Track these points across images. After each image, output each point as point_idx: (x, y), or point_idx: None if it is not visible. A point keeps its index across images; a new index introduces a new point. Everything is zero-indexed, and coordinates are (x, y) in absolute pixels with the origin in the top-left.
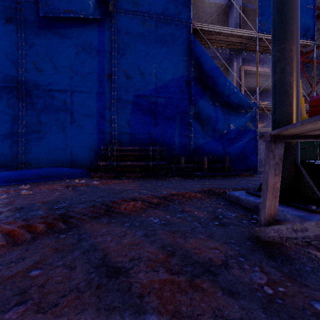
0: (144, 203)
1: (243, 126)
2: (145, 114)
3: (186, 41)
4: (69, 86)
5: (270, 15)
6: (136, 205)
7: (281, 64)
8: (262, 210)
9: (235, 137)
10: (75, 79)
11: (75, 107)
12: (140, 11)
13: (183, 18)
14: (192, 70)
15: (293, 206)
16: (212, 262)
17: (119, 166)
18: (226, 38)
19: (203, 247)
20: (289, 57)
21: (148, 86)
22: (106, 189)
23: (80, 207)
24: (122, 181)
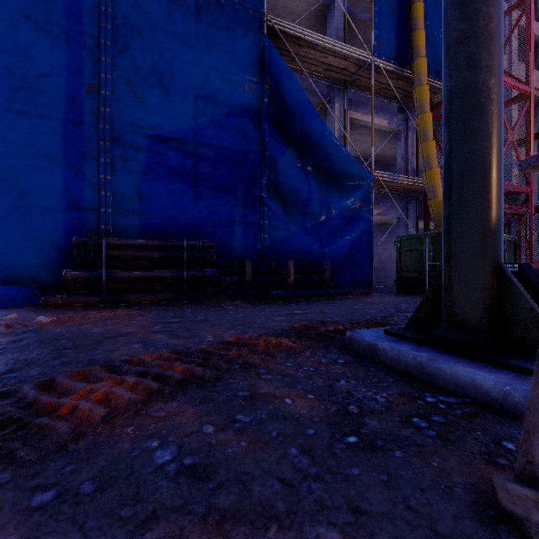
0: (144, 381)
1: (352, 211)
2: (174, 175)
3: (255, 47)
4: None
5: (391, 31)
6: (117, 391)
7: (470, 47)
8: None
9: (339, 229)
10: (7, 82)
11: (6, 146)
12: None
13: (249, 2)
14: (267, 102)
15: (510, 367)
16: None
17: (116, 280)
18: (323, 56)
19: None
20: (487, 31)
21: (181, 120)
22: (63, 335)
23: None
24: (114, 313)
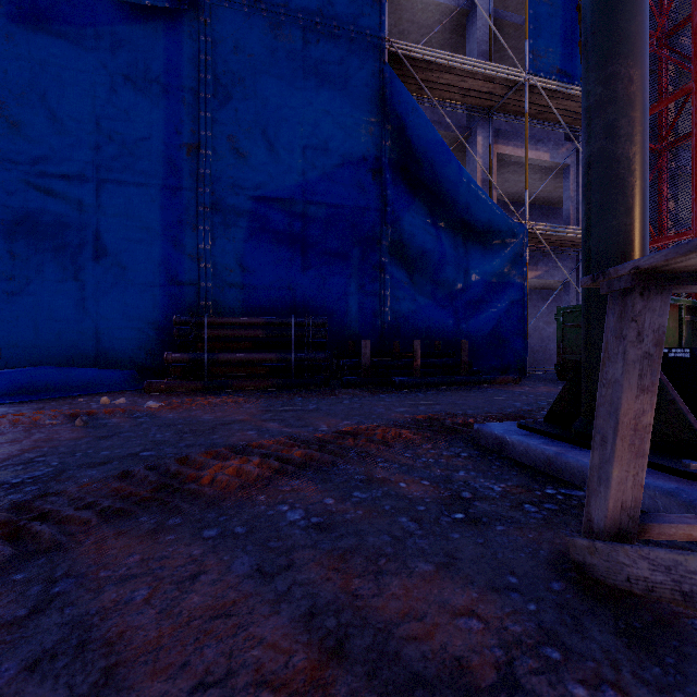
0: (268, 461)
1: (498, 275)
2: (279, 241)
3: (374, 80)
4: (90, 167)
5: (552, 38)
6: (246, 468)
7: (608, 114)
8: (598, 491)
9: (481, 299)
10: (107, 151)
11: (106, 219)
12: (269, 2)
13: (367, 27)
14: (388, 145)
15: None
16: (468, 677)
17: (217, 364)
18: (461, 80)
19: (432, 611)
20: (627, 96)
21: (288, 177)
22: (177, 421)
23: (88, 479)
24: (220, 399)
